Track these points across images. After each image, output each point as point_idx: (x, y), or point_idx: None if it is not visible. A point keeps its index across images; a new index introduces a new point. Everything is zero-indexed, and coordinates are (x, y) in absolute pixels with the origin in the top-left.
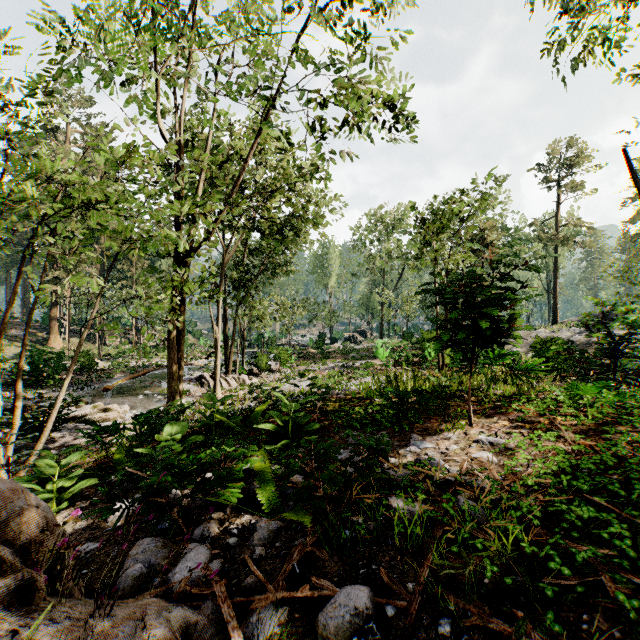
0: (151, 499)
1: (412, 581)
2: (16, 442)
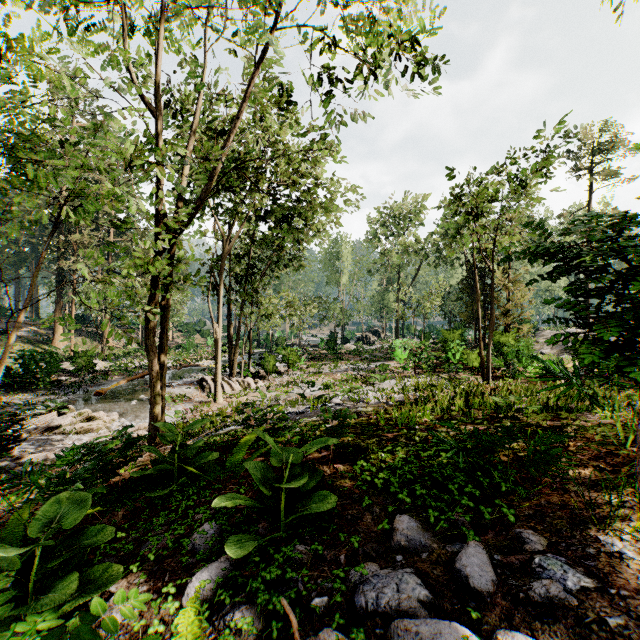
0: None
1: None
2: None
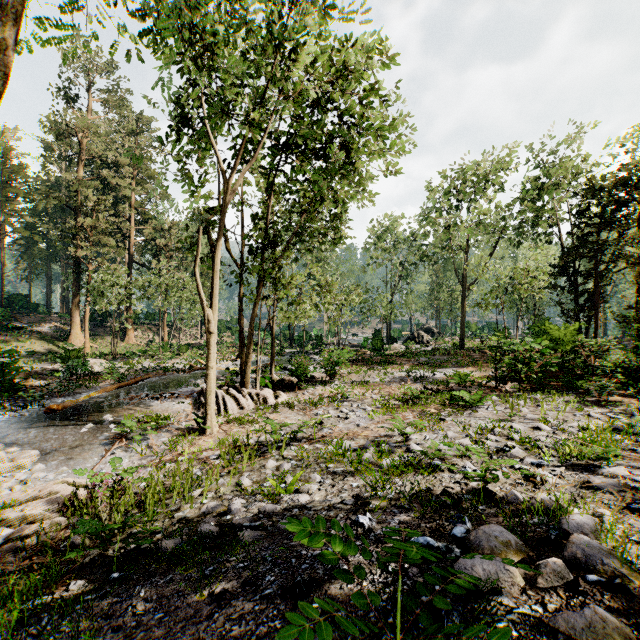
0: None
1: None
2: None
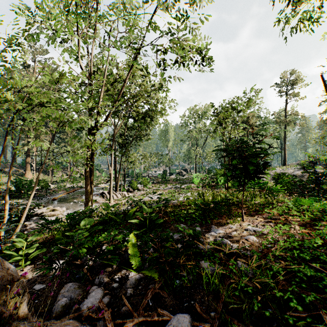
0: (72, 262)
1: (213, 311)
2: (4, 228)
